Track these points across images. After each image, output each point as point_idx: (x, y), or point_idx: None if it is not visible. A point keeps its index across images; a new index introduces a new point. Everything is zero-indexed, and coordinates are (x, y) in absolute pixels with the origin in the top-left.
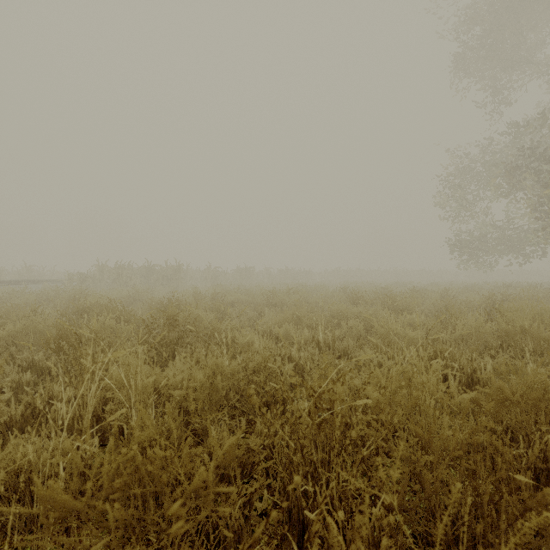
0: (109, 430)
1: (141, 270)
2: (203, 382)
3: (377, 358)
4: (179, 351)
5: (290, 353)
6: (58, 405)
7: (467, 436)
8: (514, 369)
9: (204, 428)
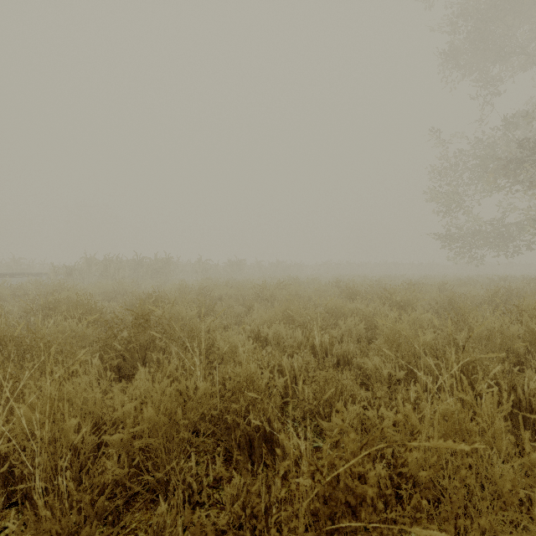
0: (19, 491)
1: (130, 263)
2: (155, 421)
3: (388, 370)
4: (150, 356)
5: (280, 361)
6: None
7: None
8: None
9: (160, 479)
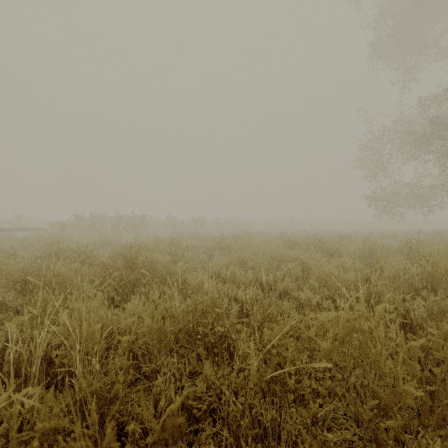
0: (59, 375)
1: (112, 219)
2: (151, 327)
3: (316, 299)
4: (136, 291)
5: (236, 293)
6: (13, 347)
7: (416, 384)
8: (445, 310)
9: (153, 370)
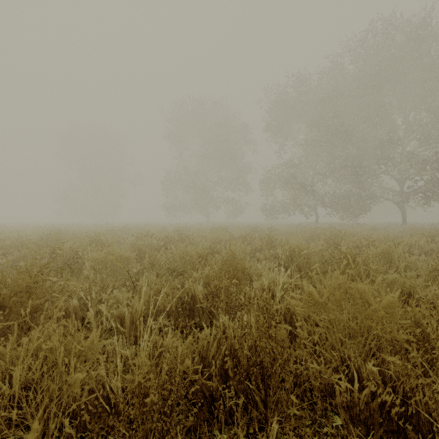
0: None
1: None
2: None
3: None
4: None
5: None
6: None
7: None
8: None
9: None
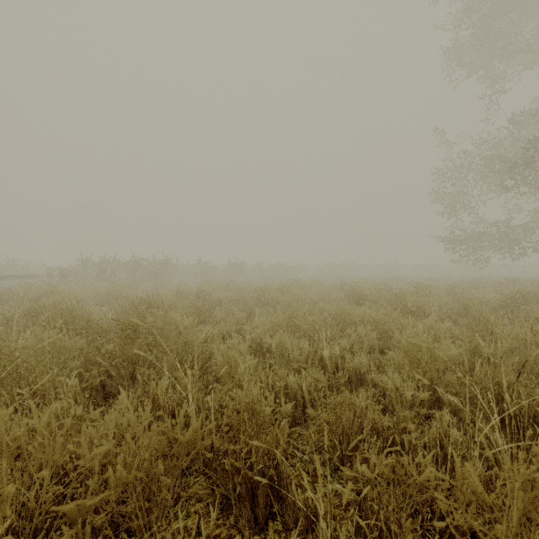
0: None
1: (127, 264)
2: (126, 481)
3: (412, 392)
4: (139, 371)
5: (286, 379)
6: None
7: None
8: None
9: None
